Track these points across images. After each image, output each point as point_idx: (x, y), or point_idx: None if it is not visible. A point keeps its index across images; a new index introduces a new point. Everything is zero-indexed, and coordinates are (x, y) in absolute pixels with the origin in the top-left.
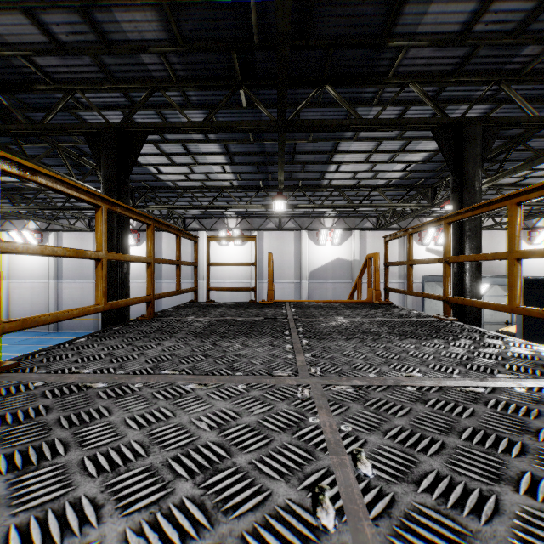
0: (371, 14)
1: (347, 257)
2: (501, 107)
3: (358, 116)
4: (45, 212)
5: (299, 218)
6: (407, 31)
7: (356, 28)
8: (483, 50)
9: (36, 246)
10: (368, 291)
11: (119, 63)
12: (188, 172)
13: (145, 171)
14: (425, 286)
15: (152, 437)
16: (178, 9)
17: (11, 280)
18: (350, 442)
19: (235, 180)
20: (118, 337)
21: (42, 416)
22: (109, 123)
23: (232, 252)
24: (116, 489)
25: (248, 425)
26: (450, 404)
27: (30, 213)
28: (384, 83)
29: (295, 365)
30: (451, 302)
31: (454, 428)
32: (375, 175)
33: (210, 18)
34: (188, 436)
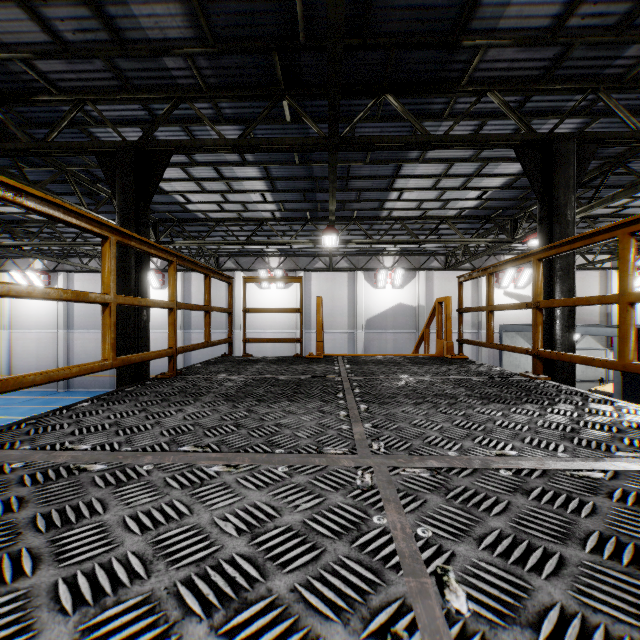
0: (443, 5)
1: (410, 302)
2: (597, 121)
3: (425, 131)
4: (53, 250)
5: (353, 255)
6: (486, 27)
7: (424, 23)
8: (577, 51)
9: (21, 286)
10: (438, 343)
11: (137, 68)
12: (221, 202)
13: (171, 200)
14: (503, 337)
15: (158, 546)
16: (207, 1)
17: (13, 330)
18: (432, 555)
19: (278, 211)
20: (130, 401)
21: (13, 514)
22: (125, 141)
23: (274, 296)
24: (97, 634)
25: (290, 527)
26: (561, 495)
27: (35, 251)
28: (457, 92)
29: (352, 438)
30: (543, 356)
31: (573, 534)
32: (444, 204)
33: (246, 11)
34: (207, 545)
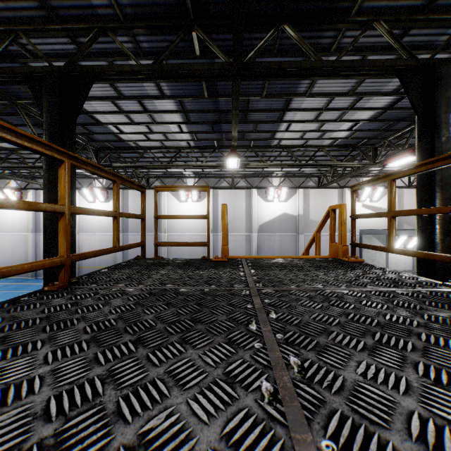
0: None
1: (292, 212)
2: None
3: (318, 57)
4: (23, 172)
5: (250, 177)
6: None
7: None
8: None
9: None
10: (331, 246)
11: None
12: (147, 132)
13: (107, 130)
14: (362, 238)
15: None
16: None
17: None
18: None
19: (192, 140)
20: None
21: None
22: (52, 67)
23: (190, 207)
24: None
25: None
26: None
27: (10, 173)
28: (347, 23)
29: None
30: None
31: None
32: (322, 135)
33: None
34: None
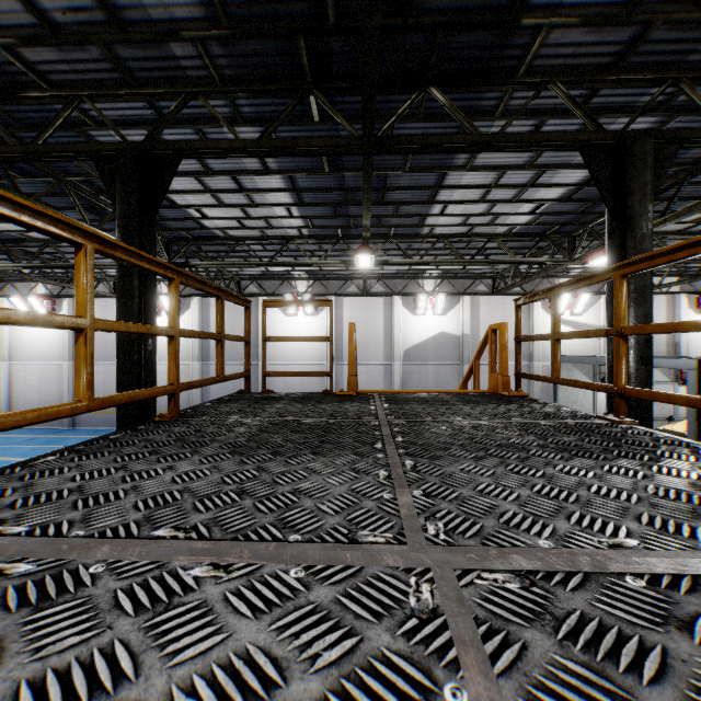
0: None
1: (453, 330)
2: (674, 119)
3: (476, 130)
4: (57, 272)
5: (390, 279)
6: (549, 3)
7: None
8: (657, 32)
9: None
10: (491, 378)
11: (140, 57)
12: (241, 217)
13: (185, 215)
14: None
15: None
16: None
17: (13, 362)
18: None
19: (305, 227)
20: (109, 454)
21: None
22: (127, 143)
23: (302, 324)
24: None
25: None
26: None
27: (37, 274)
28: (513, 84)
29: (397, 515)
30: (629, 395)
31: None
32: (493, 220)
33: None
34: None
